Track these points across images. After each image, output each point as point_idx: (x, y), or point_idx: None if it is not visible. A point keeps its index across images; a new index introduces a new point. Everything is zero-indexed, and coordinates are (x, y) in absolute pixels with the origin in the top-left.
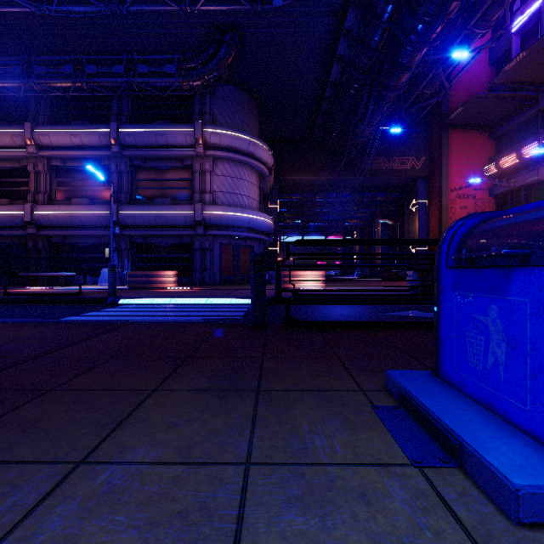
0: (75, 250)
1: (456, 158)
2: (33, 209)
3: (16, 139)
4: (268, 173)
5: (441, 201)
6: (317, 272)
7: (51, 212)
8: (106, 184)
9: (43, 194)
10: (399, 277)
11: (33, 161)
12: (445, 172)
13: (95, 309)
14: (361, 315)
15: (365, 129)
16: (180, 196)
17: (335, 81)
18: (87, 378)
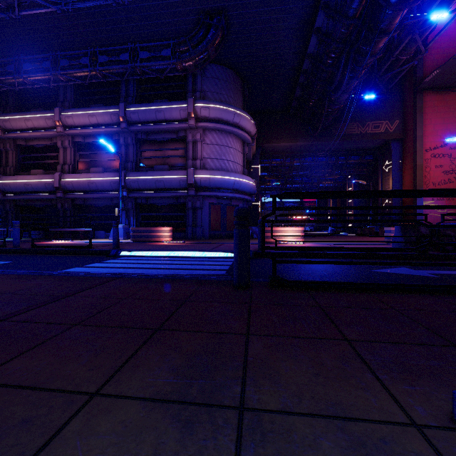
0: (92, 210)
1: (431, 119)
2: (61, 177)
3: (48, 122)
4: (251, 141)
5: (415, 160)
6: (296, 228)
7: (74, 179)
8: (116, 155)
9: (69, 165)
10: (373, 233)
11: (61, 139)
12: (420, 133)
13: (98, 261)
14: (347, 272)
15: (341, 96)
16: (176, 163)
17: (312, 53)
18: (25, 361)
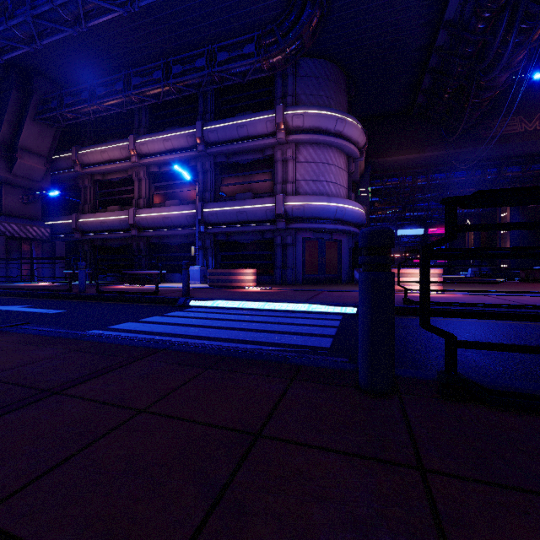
0: (168, 249)
1: None
2: (135, 213)
3: (123, 152)
4: (358, 155)
5: None
6: (431, 270)
7: (148, 215)
8: (194, 184)
9: (144, 199)
10: None
11: (136, 170)
12: None
13: (160, 313)
14: None
15: (497, 77)
16: (261, 190)
17: (452, 19)
18: None
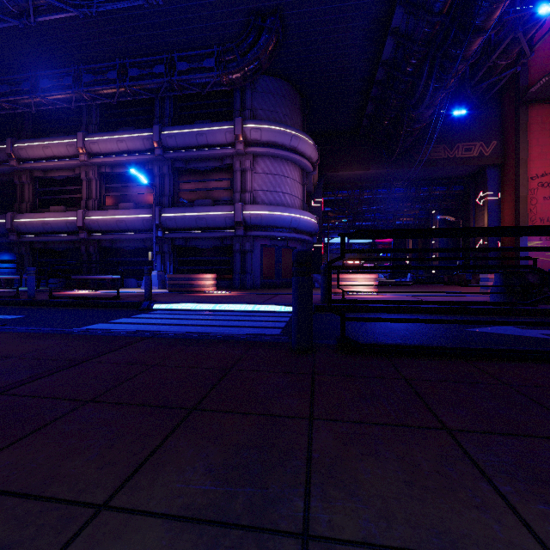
0: (122, 253)
1: (538, 139)
2: (85, 215)
3: (70, 149)
4: (311, 169)
5: (518, 191)
6: (368, 275)
7: (100, 217)
8: (150, 187)
9: (94, 200)
10: (464, 281)
11: (85, 169)
12: (524, 157)
13: (127, 315)
14: (435, 331)
15: (424, 112)
16: (220, 197)
17: (388, 59)
18: (18, 453)
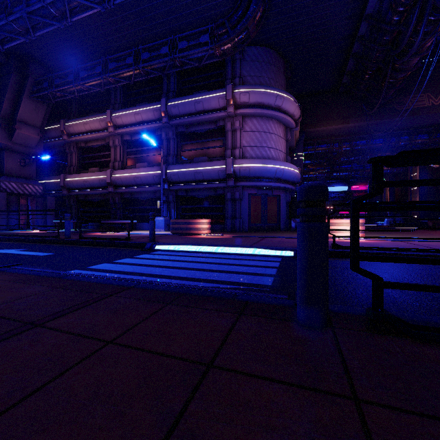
0: (138, 203)
1: None
2: (112, 173)
3: (102, 123)
4: (294, 125)
5: None
6: None
7: (122, 175)
8: (159, 150)
9: (118, 162)
10: None
11: (112, 138)
12: None
13: (131, 255)
14: None
15: (409, 61)
16: (214, 154)
17: (372, 13)
18: None
